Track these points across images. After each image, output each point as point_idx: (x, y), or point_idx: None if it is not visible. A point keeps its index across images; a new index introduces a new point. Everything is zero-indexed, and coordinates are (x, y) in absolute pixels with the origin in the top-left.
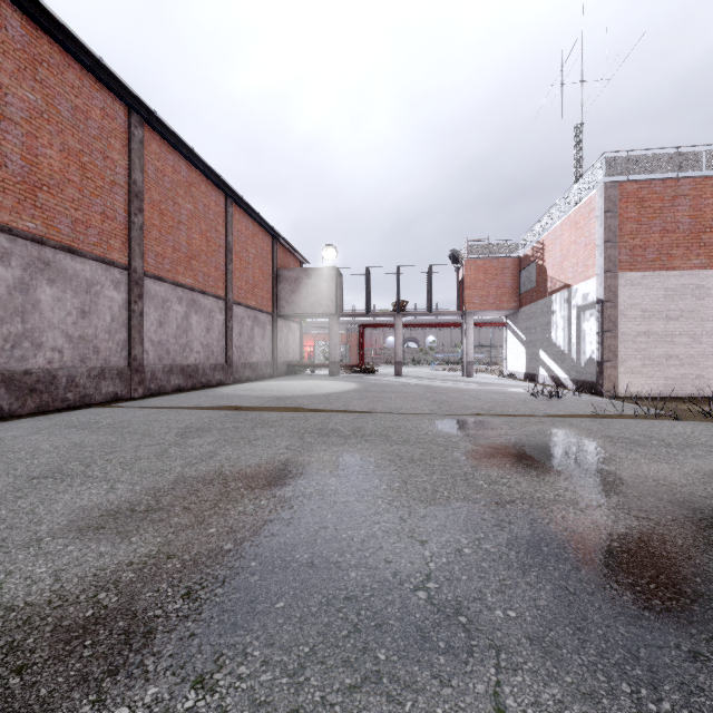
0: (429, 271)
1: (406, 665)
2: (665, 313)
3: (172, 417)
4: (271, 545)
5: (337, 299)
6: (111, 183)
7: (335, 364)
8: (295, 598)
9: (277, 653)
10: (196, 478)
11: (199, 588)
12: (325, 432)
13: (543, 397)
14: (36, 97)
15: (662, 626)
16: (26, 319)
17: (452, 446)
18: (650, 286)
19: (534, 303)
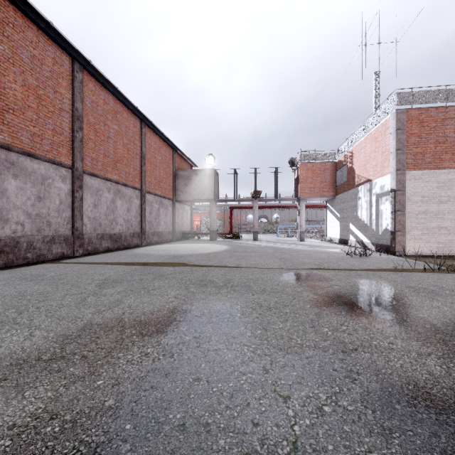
0: (275, 171)
1: None
2: (438, 198)
3: (97, 271)
4: (148, 401)
5: (214, 189)
6: (60, 109)
7: (214, 233)
8: None
9: None
10: (100, 325)
11: None
12: (205, 283)
13: (354, 255)
14: (4, 47)
15: None
16: None
17: (298, 295)
18: (427, 180)
19: (345, 192)
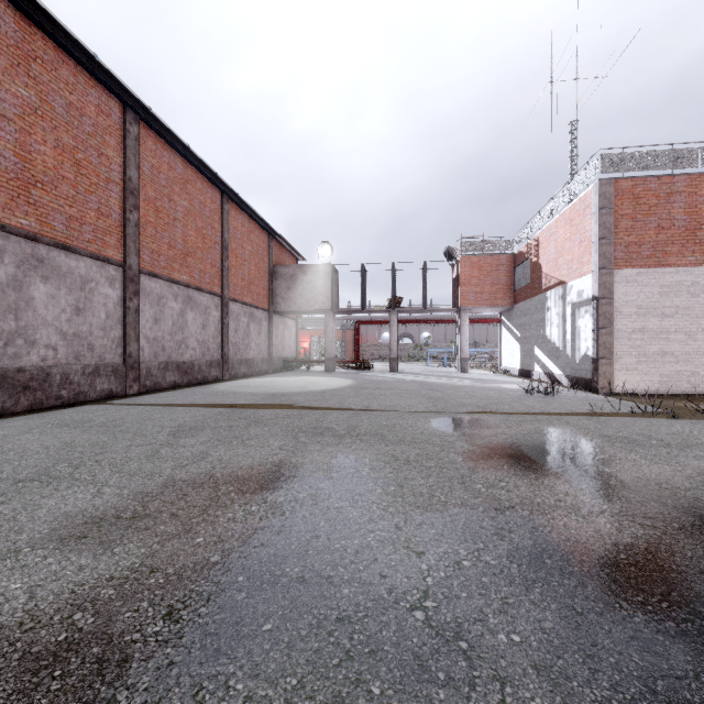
0: (424, 268)
1: (402, 701)
2: (660, 310)
3: (165, 415)
4: (260, 557)
5: (332, 295)
6: (106, 180)
7: (331, 360)
8: (284, 619)
9: (262, 686)
10: (186, 481)
11: (182, 607)
12: (320, 431)
13: (538, 394)
14: (29, 93)
15: (678, 653)
16: (19, 316)
17: (449, 446)
18: (645, 283)
19: (528, 300)
